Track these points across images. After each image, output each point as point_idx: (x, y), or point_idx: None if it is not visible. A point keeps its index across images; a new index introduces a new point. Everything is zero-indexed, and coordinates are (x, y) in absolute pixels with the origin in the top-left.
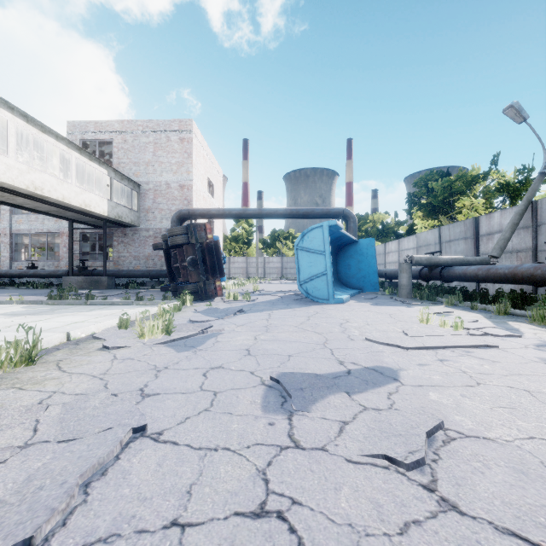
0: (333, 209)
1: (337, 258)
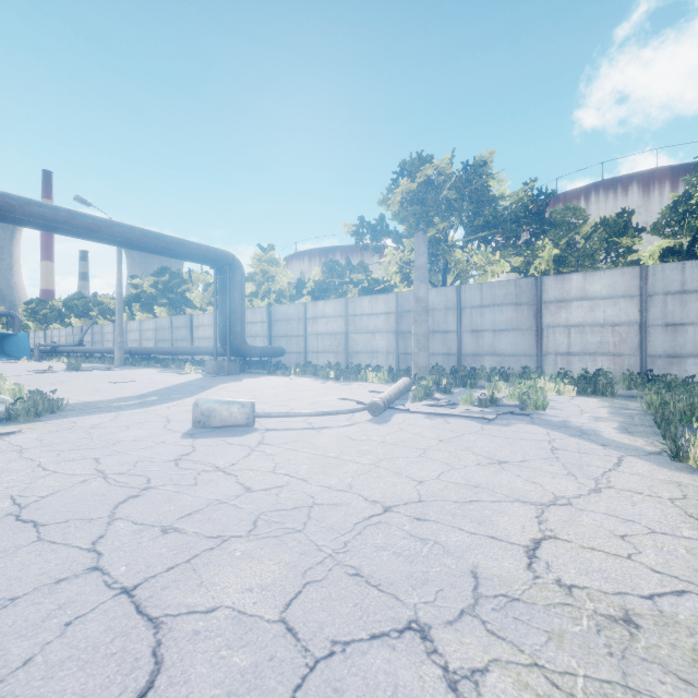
0: (2, 311)
1: (3, 342)
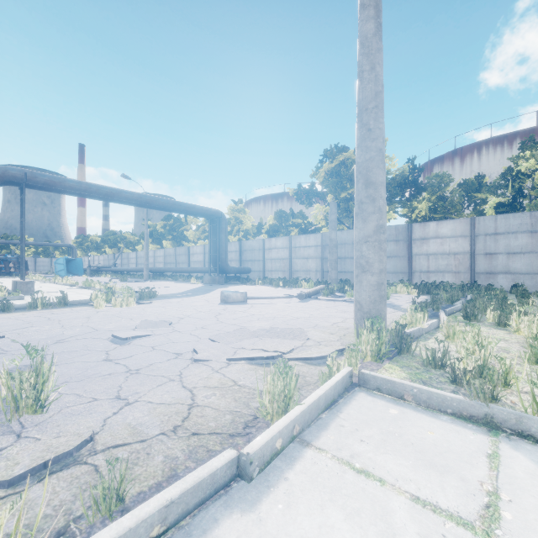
0: (66, 244)
1: (68, 264)
